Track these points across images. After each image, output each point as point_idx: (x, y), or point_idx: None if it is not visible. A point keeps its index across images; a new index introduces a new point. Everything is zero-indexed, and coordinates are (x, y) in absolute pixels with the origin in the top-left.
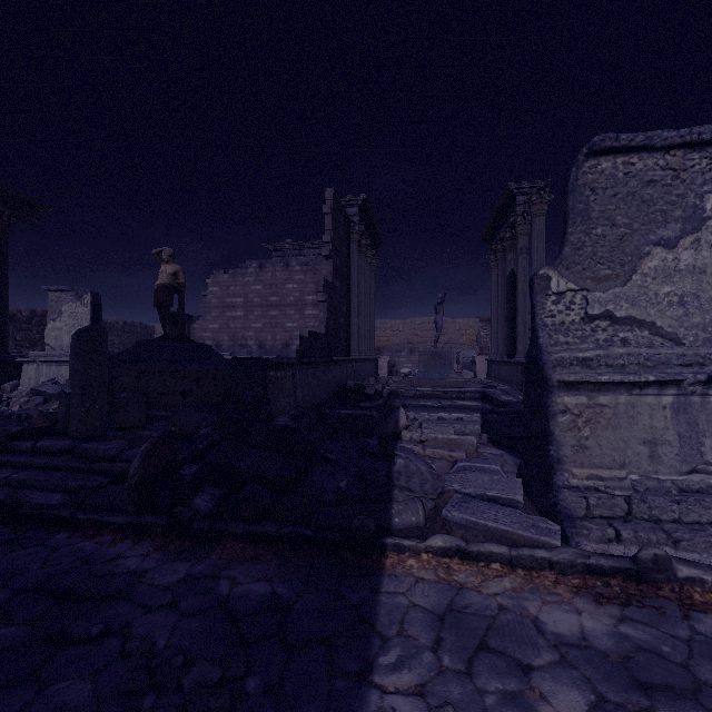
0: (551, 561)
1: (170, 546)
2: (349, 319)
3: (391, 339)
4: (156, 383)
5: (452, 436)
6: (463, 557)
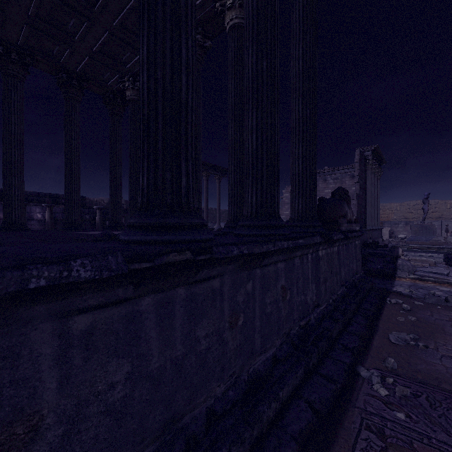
0: (447, 282)
1: None
2: (366, 209)
3: (390, 216)
4: None
5: (423, 258)
6: (419, 280)
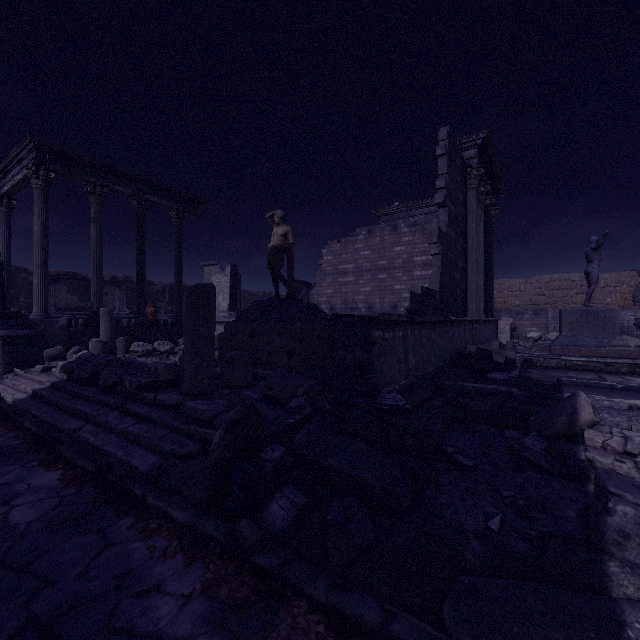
0: None
1: (222, 589)
2: (465, 276)
3: (509, 301)
4: (265, 341)
5: None
6: None
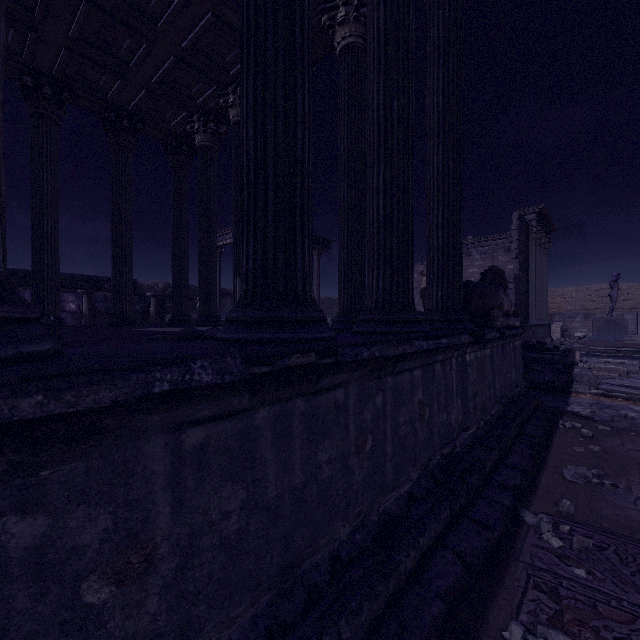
0: None
1: None
2: (528, 296)
3: (562, 306)
4: None
5: (610, 366)
6: (605, 397)
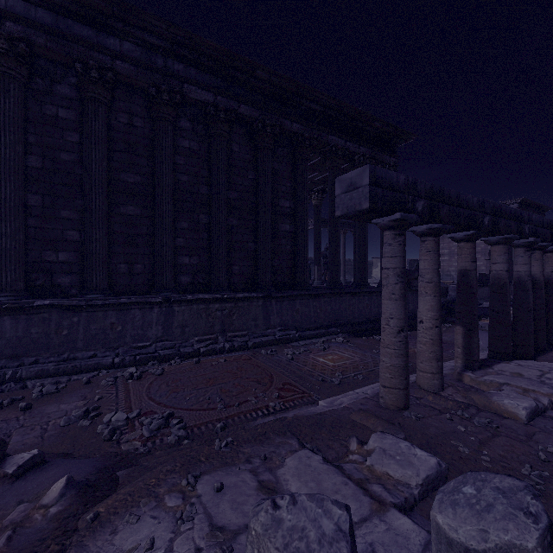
0: None
1: None
2: (511, 263)
3: None
4: None
5: None
6: None
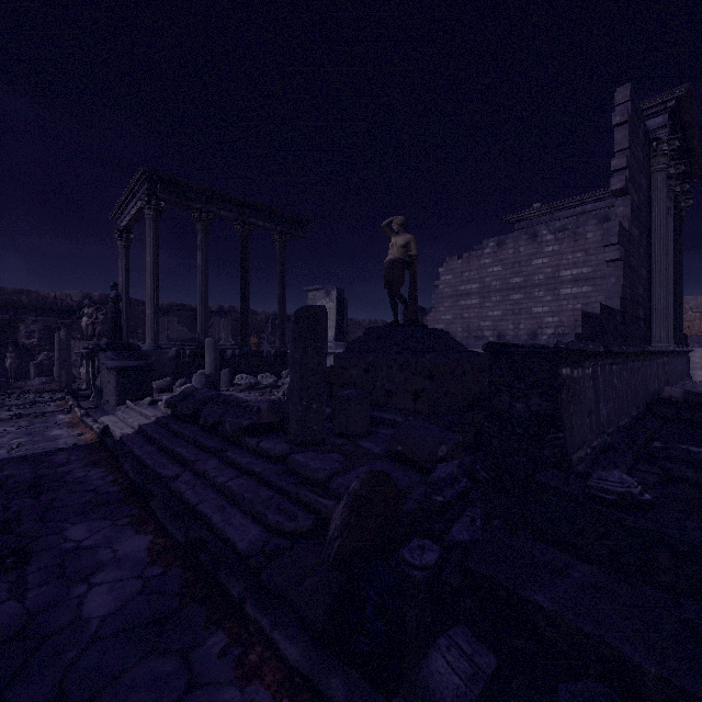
0: None
1: None
2: (649, 291)
3: (695, 325)
4: (383, 378)
5: None
6: None
